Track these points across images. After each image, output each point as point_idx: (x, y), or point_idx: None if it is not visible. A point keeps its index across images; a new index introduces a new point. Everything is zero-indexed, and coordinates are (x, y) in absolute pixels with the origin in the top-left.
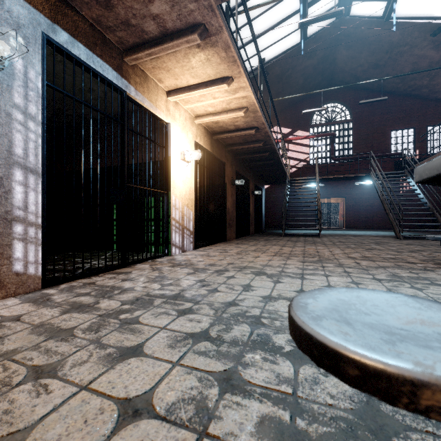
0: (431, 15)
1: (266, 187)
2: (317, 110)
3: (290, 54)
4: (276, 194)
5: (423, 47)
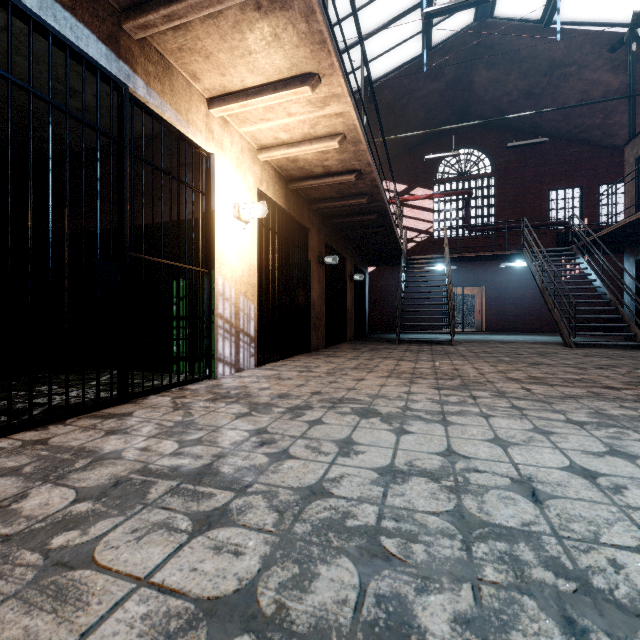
0: (609, 20)
1: (370, 270)
2: (446, 156)
3: (406, 72)
4: (385, 281)
5: (597, 69)
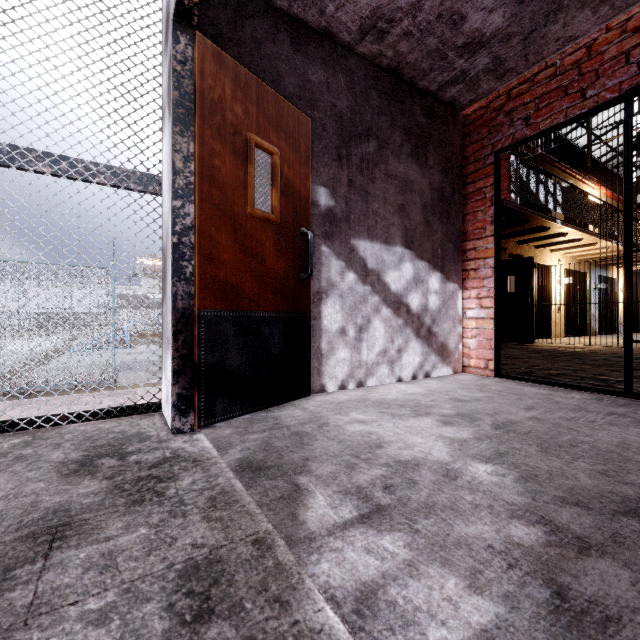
0: None
1: None
2: None
3: None
4: None
5: None
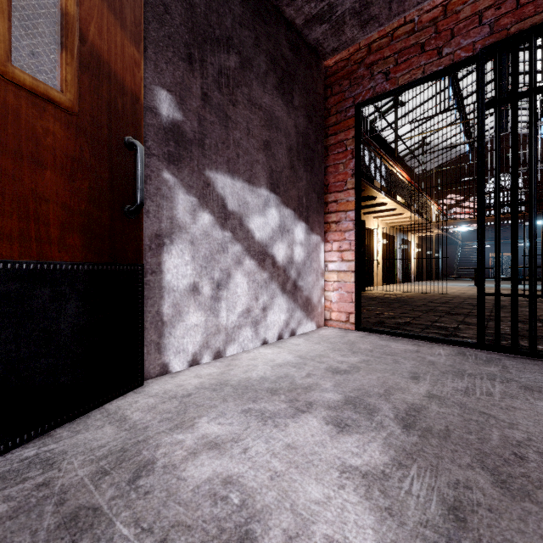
0: None
1: None
2: None
3: (461, 157)
4: (451, 250)
5: None
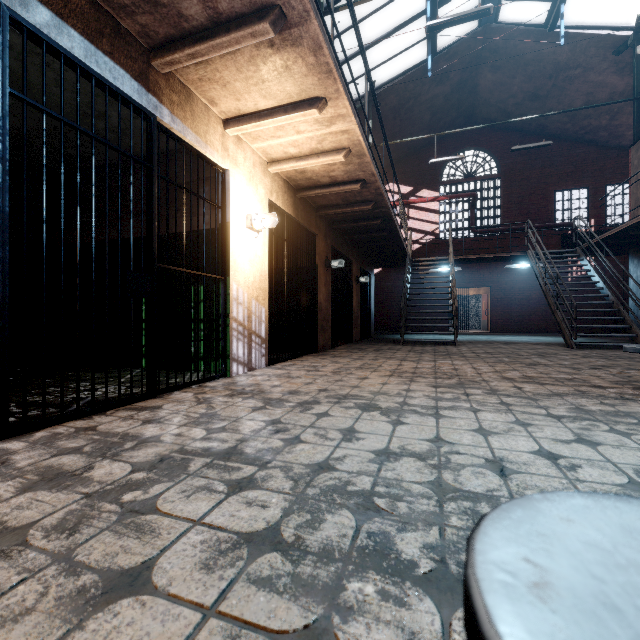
0: (613, 24)
1: (376, 271)
2: (451, 159)
3: (411, 77)
4: (391, 282)
5: (602, 71)
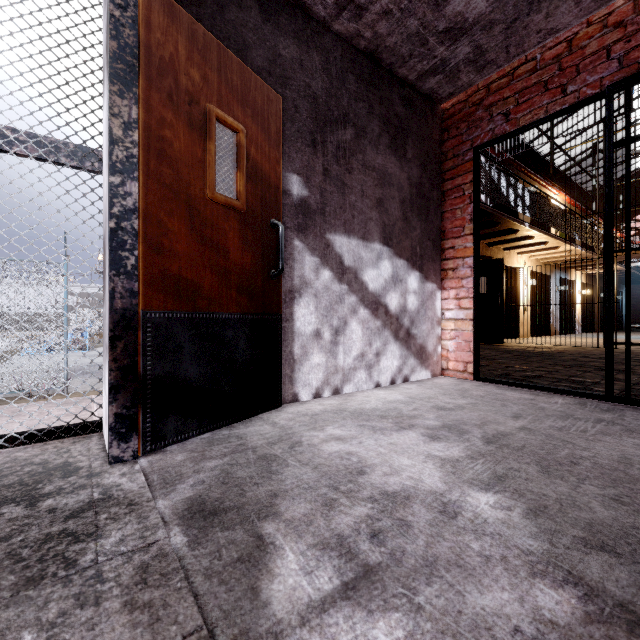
0: None
1: None
2: None
3: None
4: None
5: None
